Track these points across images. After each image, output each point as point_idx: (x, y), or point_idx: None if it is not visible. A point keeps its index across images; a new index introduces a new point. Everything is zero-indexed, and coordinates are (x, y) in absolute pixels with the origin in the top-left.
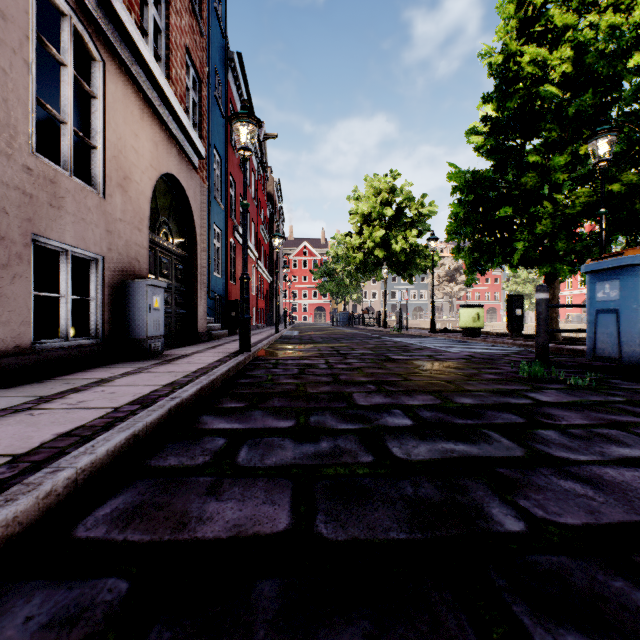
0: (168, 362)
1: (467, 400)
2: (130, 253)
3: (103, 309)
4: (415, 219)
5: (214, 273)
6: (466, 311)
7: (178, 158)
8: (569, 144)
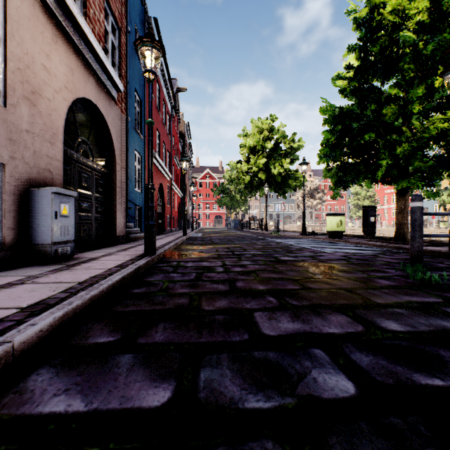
0: (68, 268)
1: (393, 324)
2: (40, 164)
3: (4, 215)
4: (288, 151)
5: (135, 188)
6: (331, 218)
7: (96, 87)
8: (422, 81)
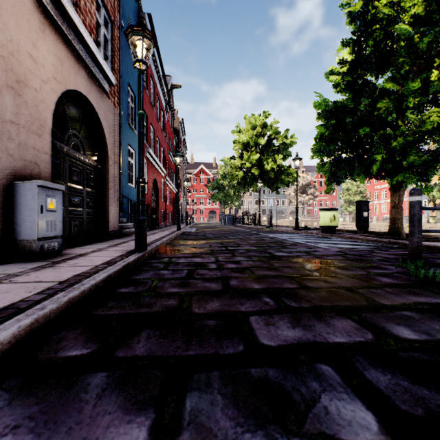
0: (52, 265)
1: (405, 331)
2: (26, 156)
3: None
4: (281, 147)
5: (128, 183)
6: (325, 213)
7: (87, 80)
8: (417, 75)
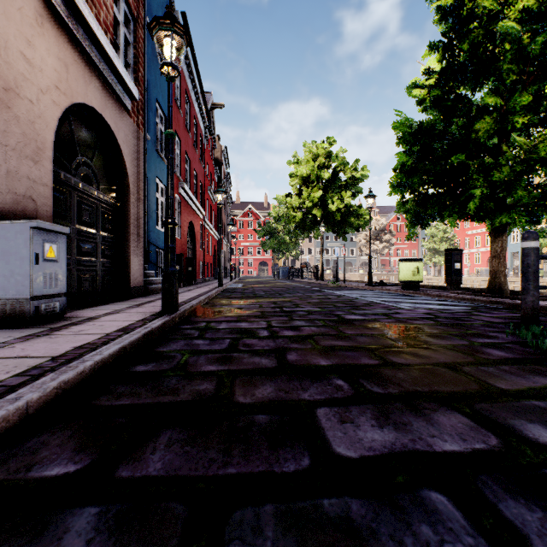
0: (49, 332)
1: (544, 432)
2: (17, 188)
3: None
4: (349, 182)
5: (157, 227)
6: (406, 265)
7: (102, 92)
8: (526, 87)
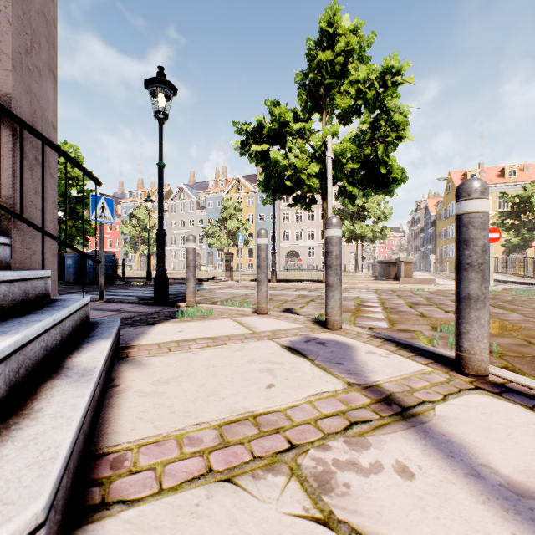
0: None
1: None
2: None
3: None
4: None
5: None
6: None
7: None
8: None
